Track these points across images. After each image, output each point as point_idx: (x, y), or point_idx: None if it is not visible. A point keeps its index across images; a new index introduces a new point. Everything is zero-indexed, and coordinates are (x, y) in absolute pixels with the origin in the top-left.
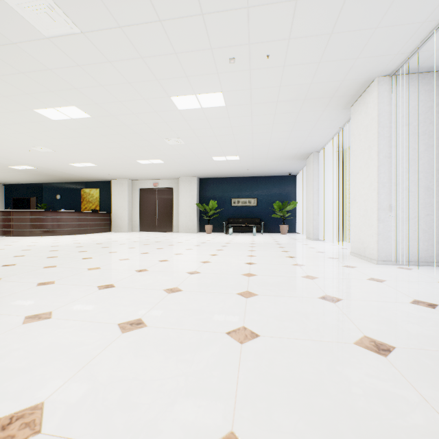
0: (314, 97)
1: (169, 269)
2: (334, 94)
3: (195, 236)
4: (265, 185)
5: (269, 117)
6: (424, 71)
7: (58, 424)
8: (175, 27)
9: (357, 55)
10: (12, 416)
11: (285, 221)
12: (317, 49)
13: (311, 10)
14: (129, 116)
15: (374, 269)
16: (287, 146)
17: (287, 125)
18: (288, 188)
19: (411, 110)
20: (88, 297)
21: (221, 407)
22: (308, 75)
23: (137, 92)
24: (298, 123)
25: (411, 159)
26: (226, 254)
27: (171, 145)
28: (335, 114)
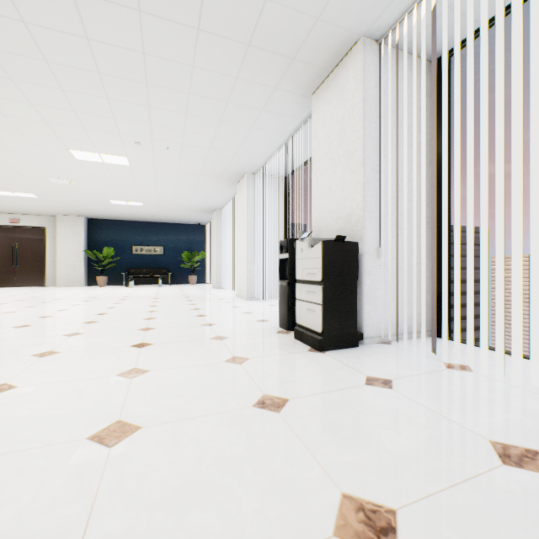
0: (208, 175)
1: (76, 314)
2: (222, 176)
3: (86, 290)
4: (173, 233)
5: (172, 180)
6: (273, 176)
7: (68, 351)
8: (89, 117)
9: (230, 161)
10: (41, 353)
11: (195, 272)
12: (203, 153)
13: (195, 136)
14: (5, 152)
15: (242, 302)
16: (193, 201)
17: (189, 187)
18: (198, 237)
19: (266, 199)
20: (15, 331)
21: (138, 340)
22: (200, 163)
23: (28, 139)
24: (199, 187)
25: (266, 231)
26: (131, 302)
27: (57, 183)
28: (227, 187)
